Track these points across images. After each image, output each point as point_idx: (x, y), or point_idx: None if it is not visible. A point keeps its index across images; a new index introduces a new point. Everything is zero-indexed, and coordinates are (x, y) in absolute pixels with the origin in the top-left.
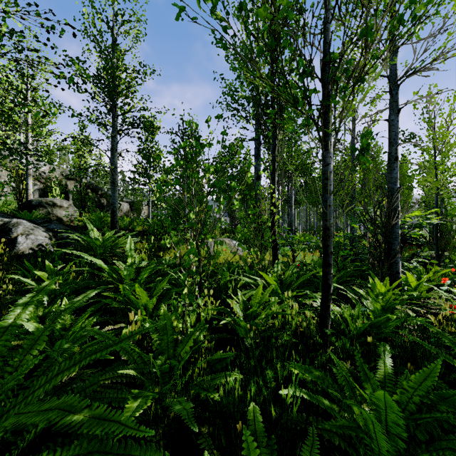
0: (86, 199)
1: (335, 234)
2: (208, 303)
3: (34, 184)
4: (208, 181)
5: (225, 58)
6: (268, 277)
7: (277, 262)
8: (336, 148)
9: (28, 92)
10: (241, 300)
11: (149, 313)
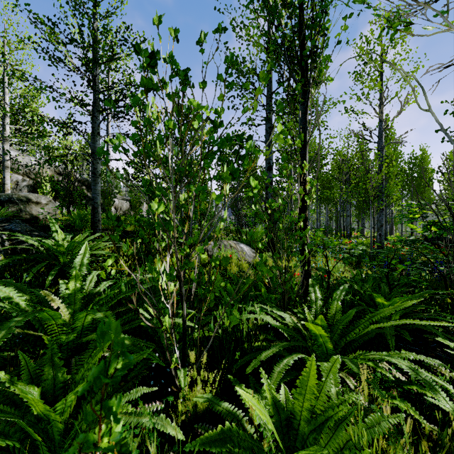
0: (73, 196)
1: (349, 234)
2: (198, 383)
3: (23, 180)
4: (201, 147)
5: (230, 24)
6: (314, 326)
7: (312, 283)
8: (360, 134)
9: (4, 72)
10: (270, 399)
11: (59, 431)
